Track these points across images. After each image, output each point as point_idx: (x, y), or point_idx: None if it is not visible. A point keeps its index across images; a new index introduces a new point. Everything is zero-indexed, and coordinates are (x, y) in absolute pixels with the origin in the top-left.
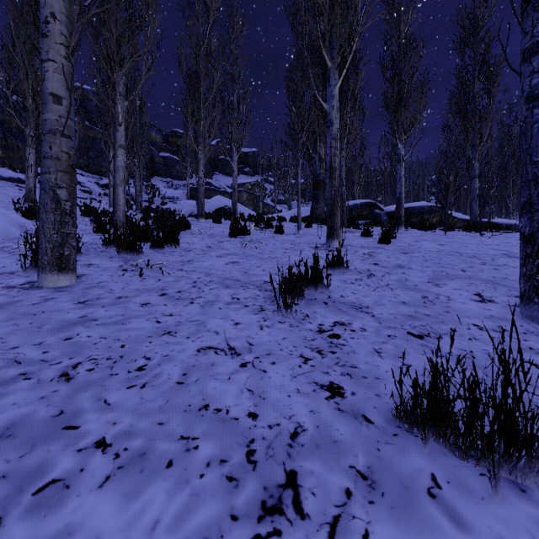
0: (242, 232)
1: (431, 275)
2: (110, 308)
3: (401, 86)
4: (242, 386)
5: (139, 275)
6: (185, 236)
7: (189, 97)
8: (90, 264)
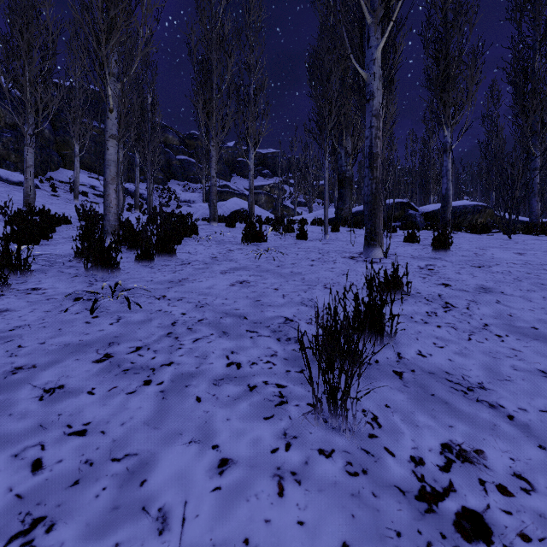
0: (257, 238)
1: None
2: None
3: (448, 61)
4: None
5: (90, 311)
6: (189, 243)
7: (200, 86)
8: (34, 289)
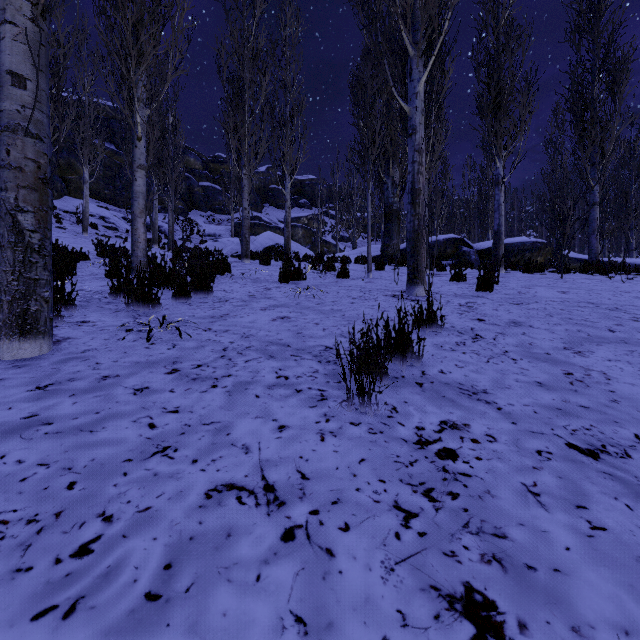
0: (295, 276)
1: (566, 338)
2: (82, 398)
3: (500, 87)
4: (284, 604)
5: (146, 339)
6: (223, 281)
7: (231, 108)
8: (83, 322)
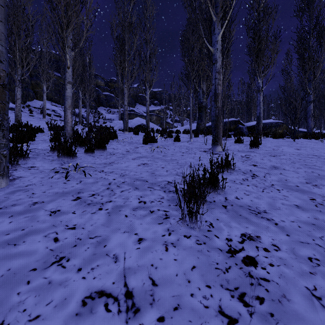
0: (151, 141)
1: (306, 176)
2: (16, 219)
3: (260, 40)
4: None
5: (65, 177)
6: (113, 143)
7: (118, 53)
8: (32, 167)
